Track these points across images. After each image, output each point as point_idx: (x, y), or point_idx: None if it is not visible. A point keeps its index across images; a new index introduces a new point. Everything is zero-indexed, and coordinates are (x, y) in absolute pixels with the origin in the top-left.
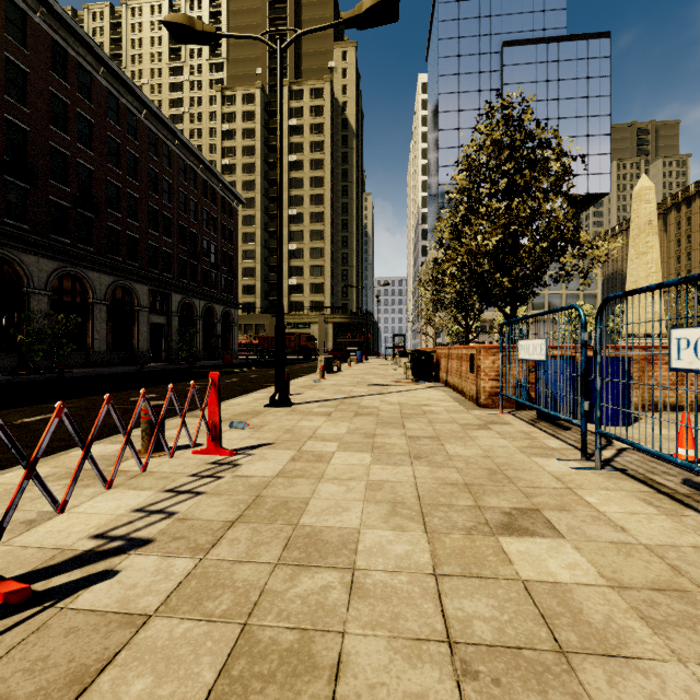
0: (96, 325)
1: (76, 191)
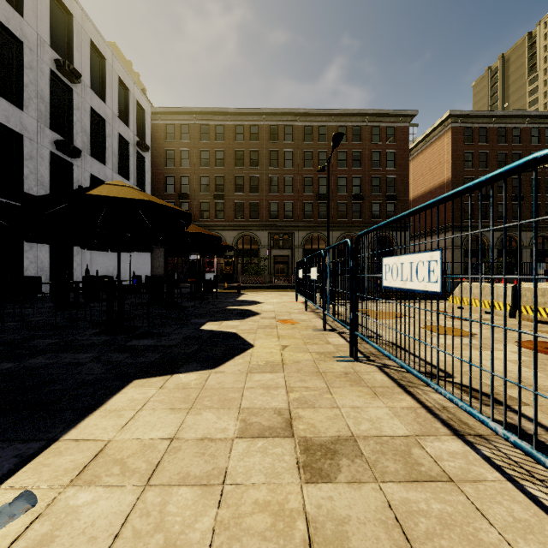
0: (523, 260)
1: (510, 194)
